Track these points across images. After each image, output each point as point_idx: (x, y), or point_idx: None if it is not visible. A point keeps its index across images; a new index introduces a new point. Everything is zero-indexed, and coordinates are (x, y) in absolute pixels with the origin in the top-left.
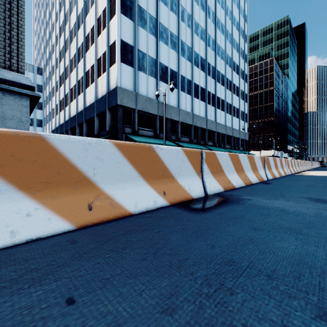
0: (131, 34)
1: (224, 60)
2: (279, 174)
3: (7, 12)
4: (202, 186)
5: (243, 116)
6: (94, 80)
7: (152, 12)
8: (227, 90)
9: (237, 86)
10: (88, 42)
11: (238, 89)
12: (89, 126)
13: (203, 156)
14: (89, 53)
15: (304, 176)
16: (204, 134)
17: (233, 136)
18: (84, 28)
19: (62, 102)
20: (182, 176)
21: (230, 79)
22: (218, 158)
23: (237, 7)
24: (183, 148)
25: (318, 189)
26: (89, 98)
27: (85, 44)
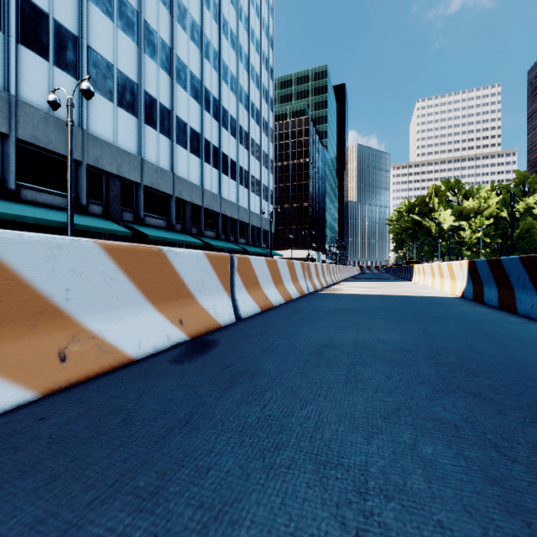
0: None
1: (236, 93)
2: (283, 297)
3: None
4: None
5: (267, 193)
6: None
7: None
8: (240, 146)
9: (257, 144)
10: None
11: (260, 149)
12: None
13: None
14: None
15: (332, 296)
16: (198, 215)
17: (251, 224)
18: None
19: None
20: None
21: (246, 129)
22: None
23: (257, 16)
24: None
25: (330, 402)
26: None
27: None
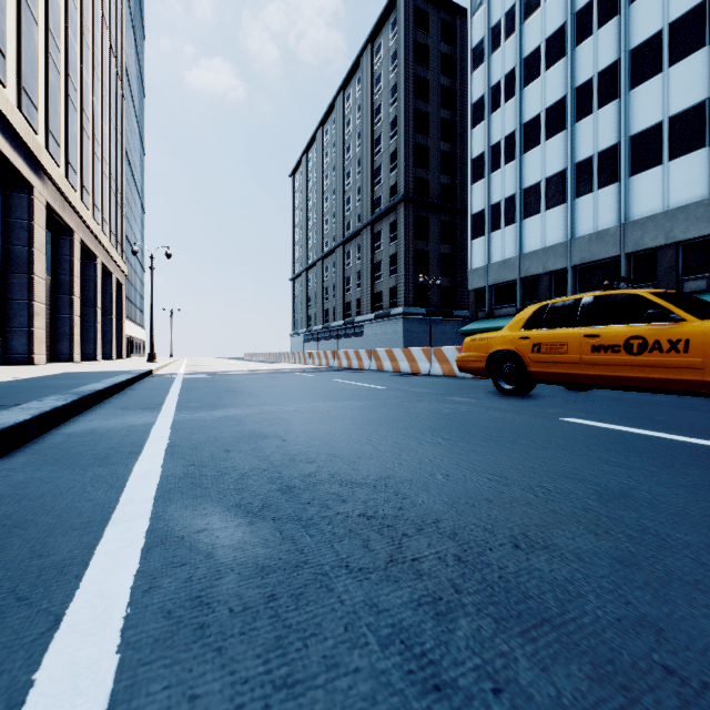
0: (483, 196)
1: None
2: None
3: (400, 277)
4: None
5: None
6: None
7: (511, 127)
8: None
9: None
10: None
11: None
12: None
13: None
14: None
15: None
16: None
17: None
18: None
19: None
20: None
21: None
22: None
23: None
24: None
25: None
26: None
27: None
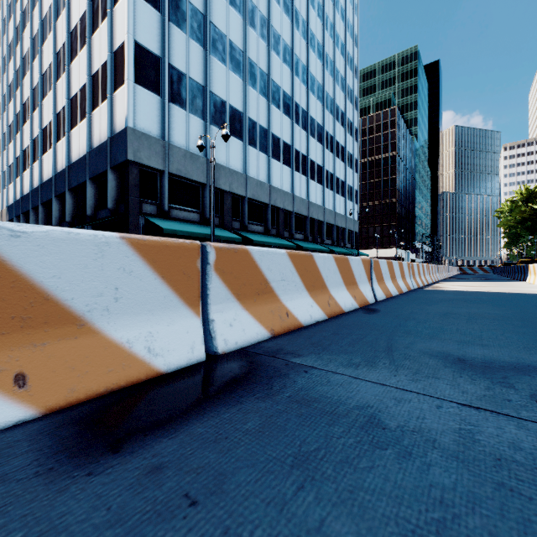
0: (156, 34)
1: (322, 101)
2: (397, 290)
3: None
4: (202, 335)
5: (351, 193)
6: (86, 114)
7: (197, 2)
8: (326, 151)
9: (342, 146)
10: (75, 42)
11: (344, 151)
12: (76, 199)
13: (208, 258)
14: (77, 64)
15: (437, 291)
16: (289, 220)
17: (336, 225)
18: (68, 16)
19: (27, 154)
20: (122, 315)
21: (332, 133)
22: (260, 262)
23: (342, 20)
24: (128, 237)
25: (460, 326)
26: (77, 147)
27: (70, 45)
